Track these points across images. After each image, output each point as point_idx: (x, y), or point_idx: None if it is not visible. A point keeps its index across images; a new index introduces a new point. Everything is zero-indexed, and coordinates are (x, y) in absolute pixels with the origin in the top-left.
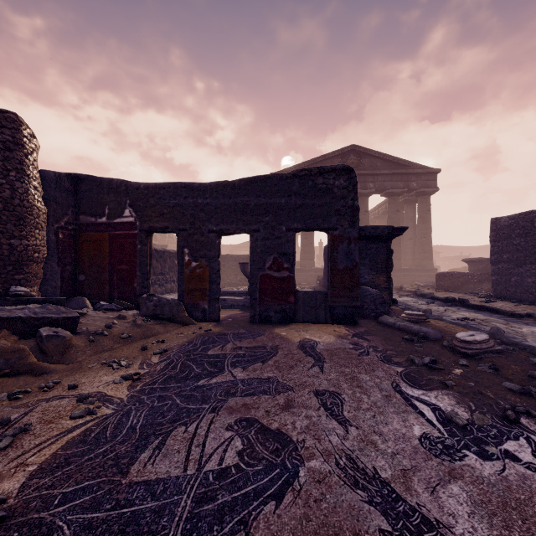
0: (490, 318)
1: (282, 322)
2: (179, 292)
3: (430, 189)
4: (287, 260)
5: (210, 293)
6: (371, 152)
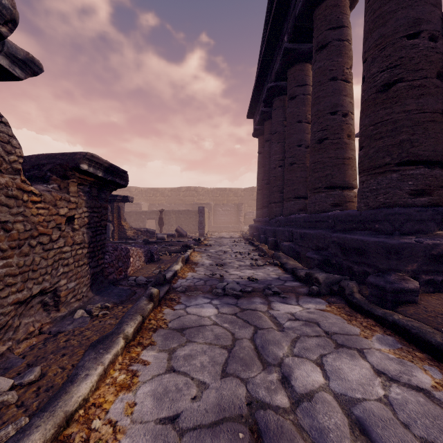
0: None
1: None
2: None
3: None
4: None
5: None
6: None
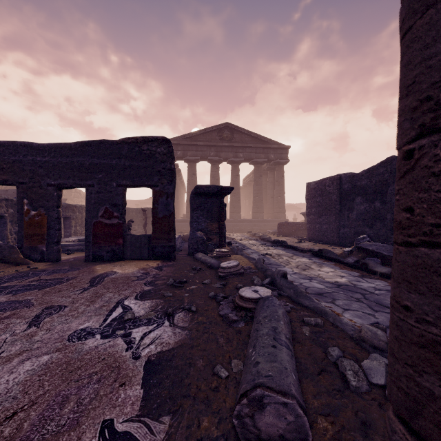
0: (285, 253)
1: (113, 260)
2: (19, 237)
3: (283, 160)
4: (118, 210)
5: (49, 237)
6: (241, 129)
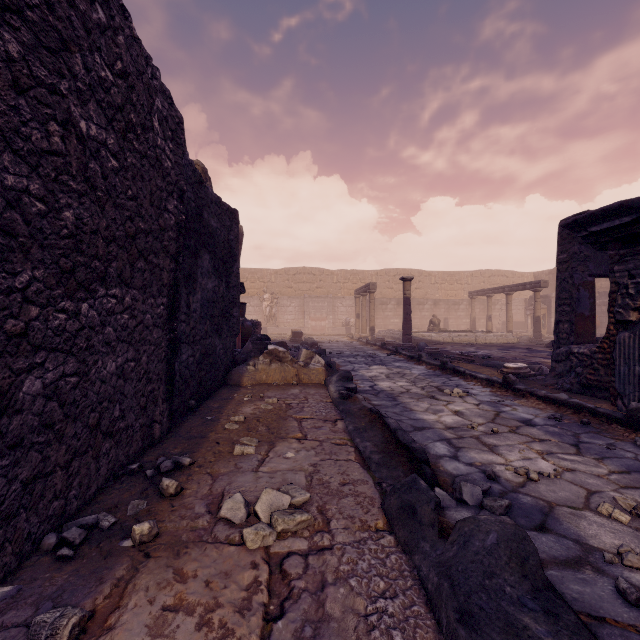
0: (414, 400)
1: None
2: None
3: None
4: None
5: None
6: None
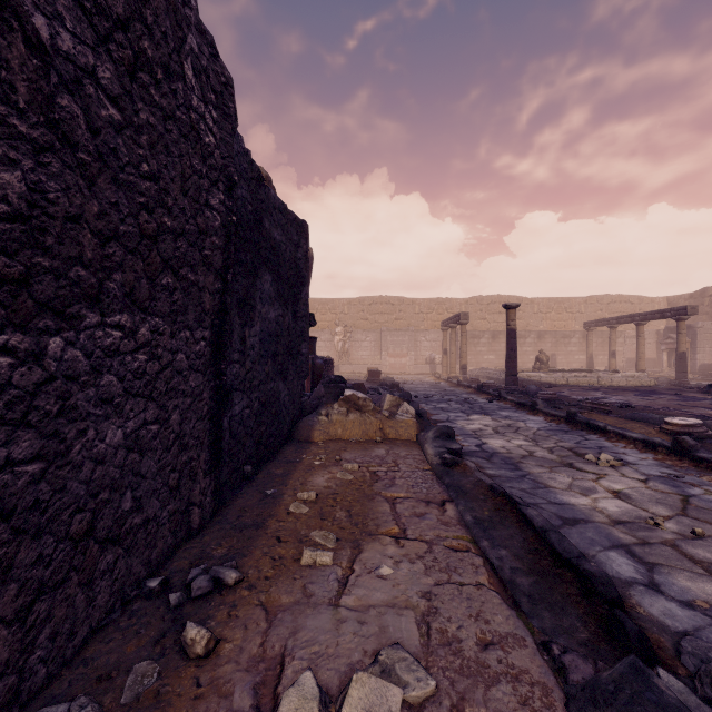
0: (546, 470)
1: None
2: None
3: None
4: None
5: None
6: None
